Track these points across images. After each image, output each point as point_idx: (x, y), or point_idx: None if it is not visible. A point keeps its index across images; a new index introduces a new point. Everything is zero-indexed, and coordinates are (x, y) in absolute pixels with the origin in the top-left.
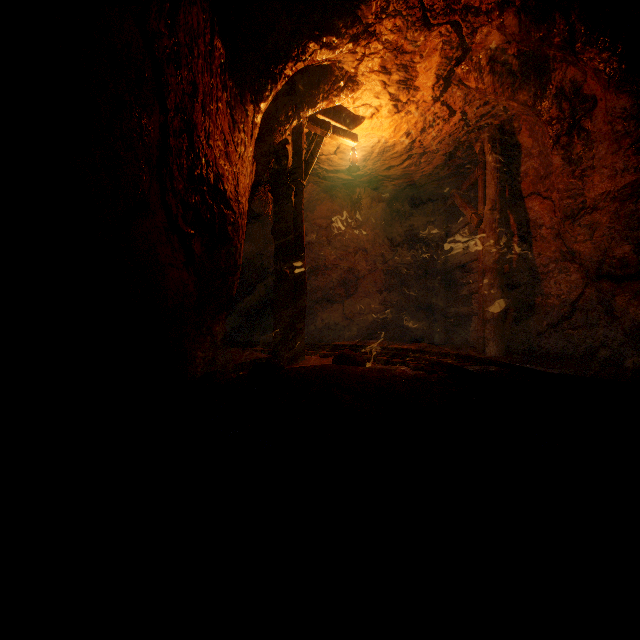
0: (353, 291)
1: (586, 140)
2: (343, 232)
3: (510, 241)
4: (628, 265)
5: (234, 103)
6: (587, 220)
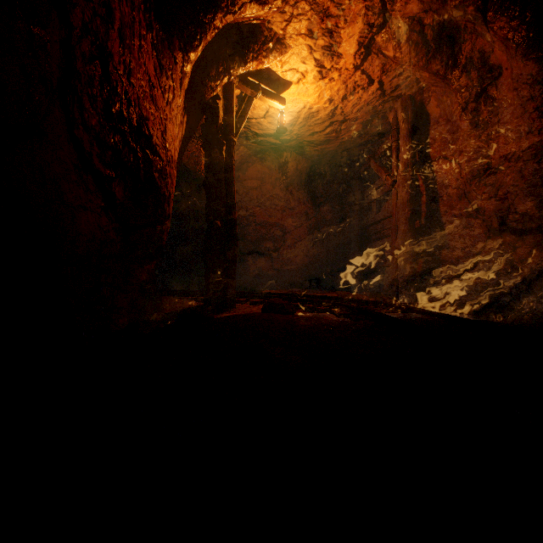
0: (280, 245)
1: (492, 106)
2: (272, 192)
3: (419, 200)
4: (530, 220)
5: (161, 47)
6: (492, 179)
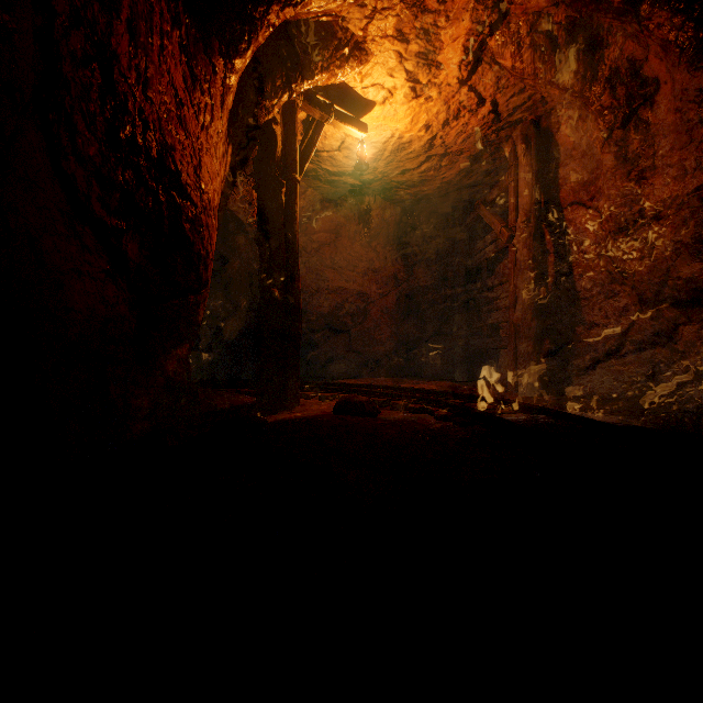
0: (361, 319)
1: (645, 134)
2: (349, 249)
3: (545, 261)
4: (698, 287)
5: (194, 50)
6: (645, 233)
